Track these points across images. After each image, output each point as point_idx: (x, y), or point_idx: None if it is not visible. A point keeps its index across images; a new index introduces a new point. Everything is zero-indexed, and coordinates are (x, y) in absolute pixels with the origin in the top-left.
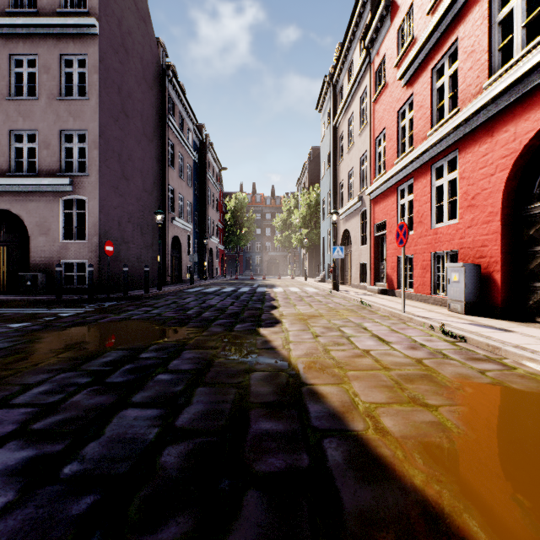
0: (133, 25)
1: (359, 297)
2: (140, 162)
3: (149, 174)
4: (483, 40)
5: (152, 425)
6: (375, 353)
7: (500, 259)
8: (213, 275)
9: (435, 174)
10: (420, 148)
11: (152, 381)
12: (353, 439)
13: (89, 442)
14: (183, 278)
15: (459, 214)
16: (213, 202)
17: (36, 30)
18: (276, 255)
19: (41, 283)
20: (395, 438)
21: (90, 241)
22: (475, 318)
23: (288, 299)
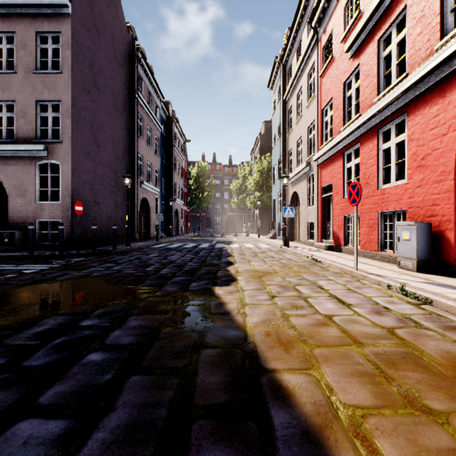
0: (105, 9)
1: (308, 253)
2: (111, 132)
3: (120, 142)
4: (434, 3)
5: None
6: (339, 320)
7: (454, 217)
8: (179, 232)
9: (382, 137)
10: (368, 113)
11: (78, 365)
12: None
13: None
14: (151, 235)
15: (408, 175)
16: (179, 169)
17: (14, 10)
18: (233, 215)
19: (18, 240)
20: None
21: (63, 202)
22: (429, 276)
23: (243, 254)
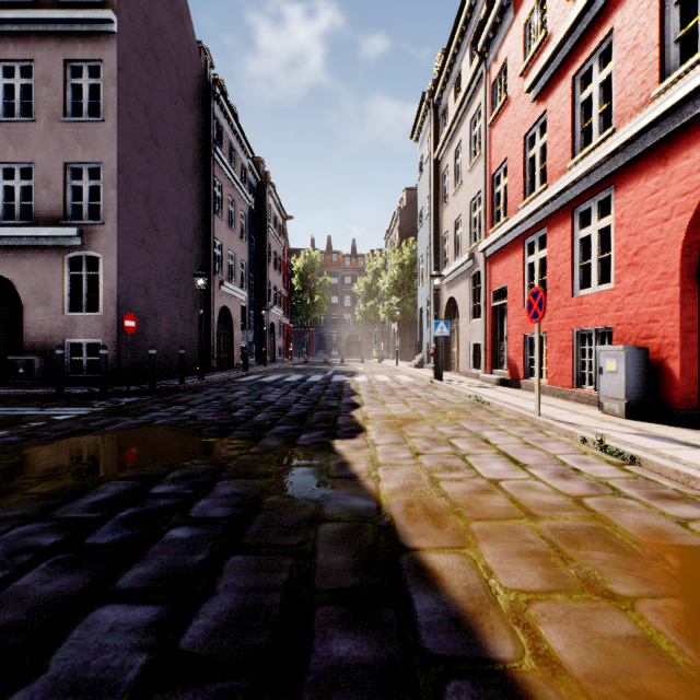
0: (166, 23)
1: (471, 390)
2: (175, 207)
3: (188, 223)
4: (652, 29)
5: (138, 646)
6: (509, 486)
7: (679, 340)
8: (275, 358)
9: (579, 221)
10: (558, 184)
11: (158, 543)
12: (498, 683)
13: (11, 692)
14: (234, 361)
15: (615, 277)
16: (275, 261)
17: (32, 27)
18: (358, 331)
19: (39, 370)
20: (575, 680)
21: (106, 314)
22: (642, 425)
23: (374, 392)
